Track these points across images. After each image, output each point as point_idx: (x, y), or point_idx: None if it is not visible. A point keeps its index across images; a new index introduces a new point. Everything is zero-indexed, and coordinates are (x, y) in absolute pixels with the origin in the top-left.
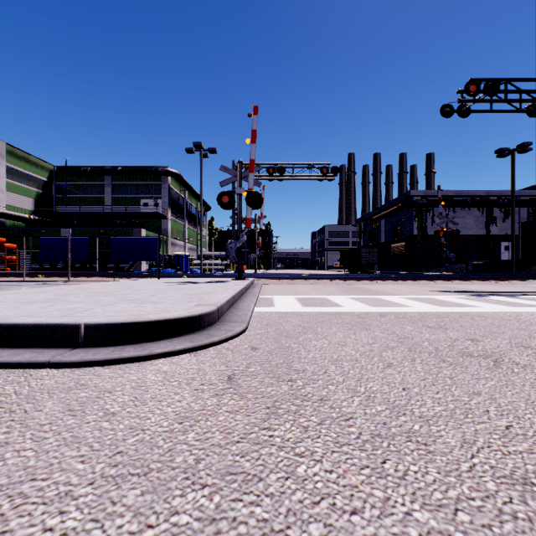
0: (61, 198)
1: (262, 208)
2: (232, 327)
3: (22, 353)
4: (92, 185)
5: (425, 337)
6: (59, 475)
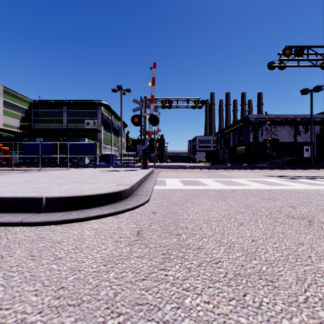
0: (36, 119)
1: (158, 125)
2: (140, 199)
3: (4, 216)
4: (55, 111)
5: (262, 205)
6: (18, 305)
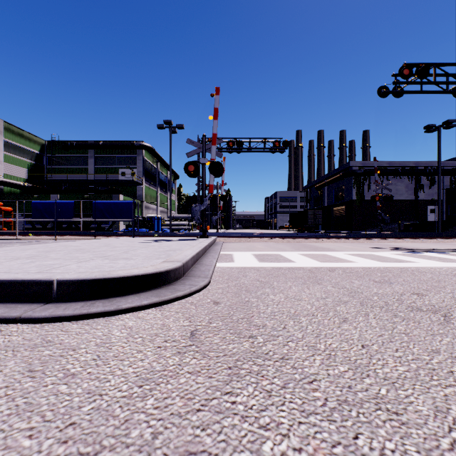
0: (51, 168)
1: (223, 176)
2: (196, 282)
3: None
4: (77, 157)
5: (373, 291)
6: (0, 455)
